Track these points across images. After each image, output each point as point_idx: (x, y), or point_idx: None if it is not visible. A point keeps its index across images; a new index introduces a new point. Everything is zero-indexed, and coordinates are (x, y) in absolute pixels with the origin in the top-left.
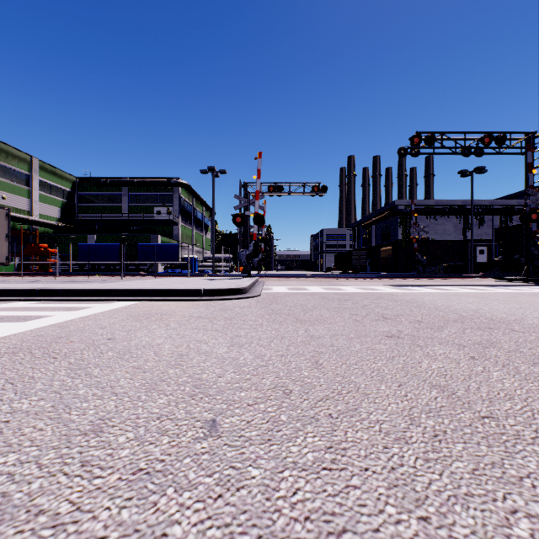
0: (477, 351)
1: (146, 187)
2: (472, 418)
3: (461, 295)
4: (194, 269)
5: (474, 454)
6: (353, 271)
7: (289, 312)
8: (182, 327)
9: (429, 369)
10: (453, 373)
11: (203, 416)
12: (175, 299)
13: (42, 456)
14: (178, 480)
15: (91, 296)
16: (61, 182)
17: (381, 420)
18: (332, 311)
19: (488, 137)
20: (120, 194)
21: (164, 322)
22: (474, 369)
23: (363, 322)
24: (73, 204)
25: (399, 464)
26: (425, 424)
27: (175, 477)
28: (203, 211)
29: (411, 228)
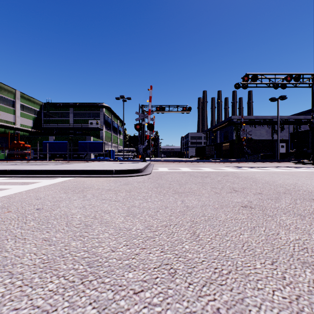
0: None
1: (84, 108)
2: None
3: (278, 173)
4: (112, 156)
5: None
6: (206, 158)
7: (169, 185)
8: (94, 198)
9: (289, 241)
10: (312, 246)
11: (85, 313)
12: (96, 176)
13: None
14: None
15: (42, 174)
16: (34, 105)
17: None
18: (198, 185)
19: (289, 77)
20: (68, 112)
21: (83, 193)
22: None
23: (221, 193)
24: (41, 118)
25: None
26: None
27: None
28: (118, 123)
29: (240, 132)
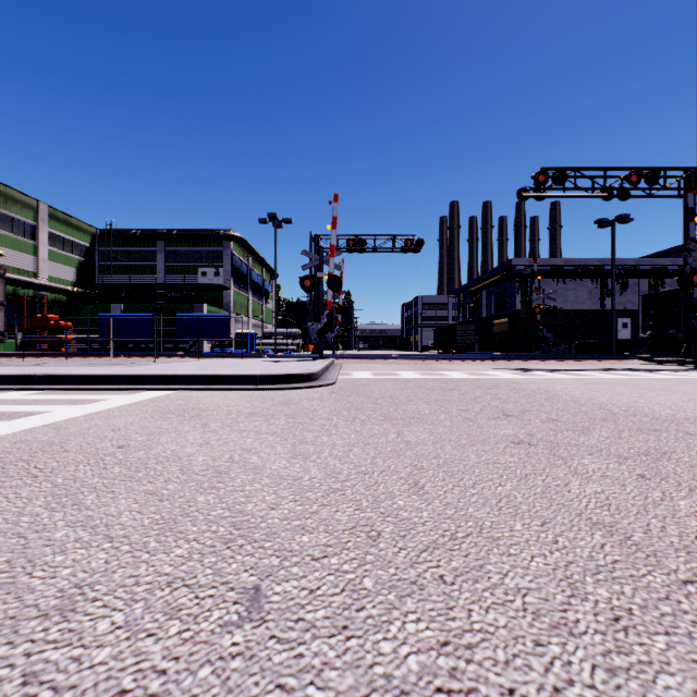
0: (646, 466)
1: (187, 241)
2: (668, 585)
3: (605, 382)
4: (250, 347)
5: (689, 658)
6: (457, 351)
7: (374, 406)
8: (226, 428)
9: (582, 495)
10: (619, 502)
11: (240, 580)
12: (221, 388)
13: None
14: None
15: (108, 385)
16: (78, 235)
17: (523, 588)
18: (433, 405)
19: (635, 175)
20: (153, 250)
21: (202, 421)
22: (649, 495)
23: (477, 421)
24: (93, 263)
25: (566, 680)
26: (595, 596)
27: None
28: (262, 273)
29: (533, 295)
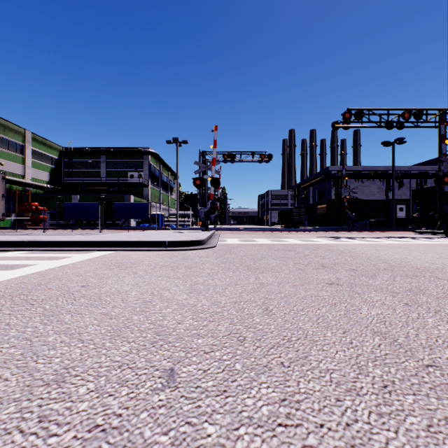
0: (409, 298)
1: (121, 155)
2: (417, 367)
3: (387, 246)
4: (161, 223)
5: (426, 407)
6: (293, 225)
7: (241, 261)
8: (148, 275)
9: (369, 315)
10: (391, 319)
11: (162, 365)
12: (144, 249)
13: (2, 410)
14: (134, 439)
15: (72, 247)
16: (50, 151)
17: (330, 369)
18: (278, 260)
19: (407, 113)
20: (99, 161)
21: (133, 270)
22: (410, 315)
23: (305, 270)
24: (60, 169)
25: (353, 419)
26: (373, 374)
27: (131, 436)
28: (168, 175)
29: (342, 189)
